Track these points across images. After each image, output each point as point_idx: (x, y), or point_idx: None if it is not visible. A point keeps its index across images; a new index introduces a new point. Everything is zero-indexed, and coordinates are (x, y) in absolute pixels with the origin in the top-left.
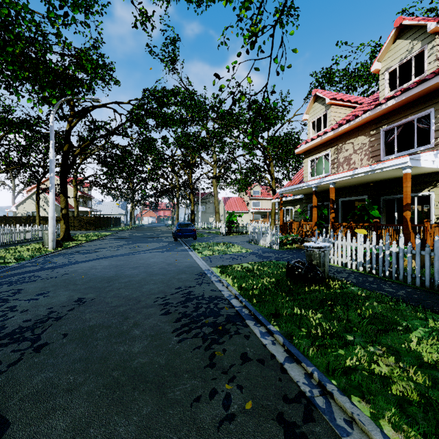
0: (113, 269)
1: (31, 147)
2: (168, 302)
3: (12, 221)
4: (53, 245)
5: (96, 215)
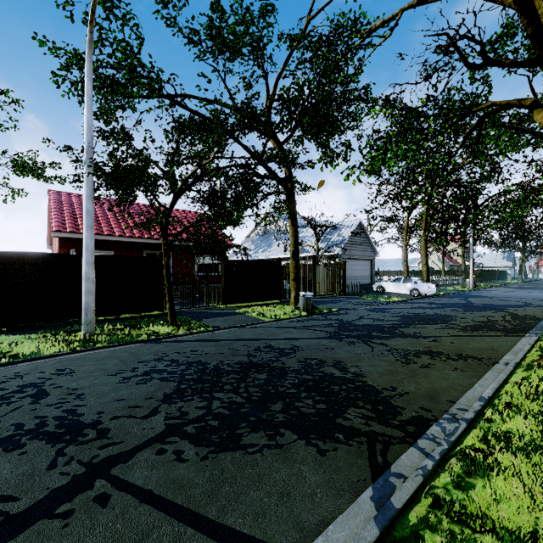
0: (512, 294)
1: (446, 230)
2: (535, 299)
3: (417, 274)
4: (471, 286)
5: (478, 268)
